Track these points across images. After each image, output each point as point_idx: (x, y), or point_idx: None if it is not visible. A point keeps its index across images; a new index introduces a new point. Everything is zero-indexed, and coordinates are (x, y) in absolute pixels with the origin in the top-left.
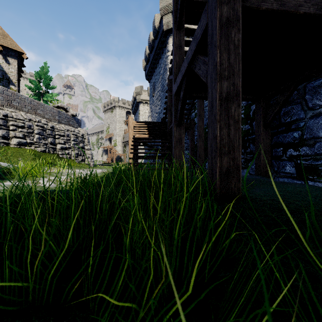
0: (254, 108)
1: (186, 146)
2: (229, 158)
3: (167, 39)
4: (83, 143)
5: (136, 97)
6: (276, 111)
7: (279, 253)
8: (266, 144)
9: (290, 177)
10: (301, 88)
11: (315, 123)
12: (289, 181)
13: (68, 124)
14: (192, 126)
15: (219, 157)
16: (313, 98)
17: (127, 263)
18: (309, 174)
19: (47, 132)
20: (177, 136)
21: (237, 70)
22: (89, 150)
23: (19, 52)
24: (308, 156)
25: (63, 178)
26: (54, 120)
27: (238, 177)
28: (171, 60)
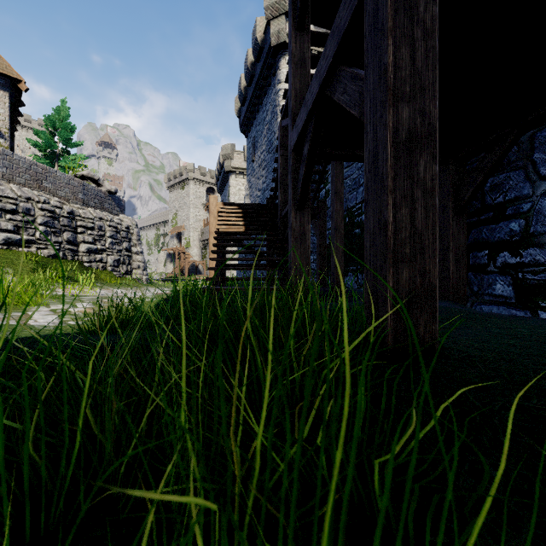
0: None
1: (311, 247)
2: (413, 269)
3: (278, 62)
4: (129, 241)
5: (224, 163)
6: (478, 183)
7: None
8: (458, 244)
9: (502, 304)
10: (524, 141)
11: None
12: (500, 312)
13: (102, 207)
14: (323, 211)
15: (392, 268)
16: None
17: None
18: (540, 299)
19: (60, 221)
20: (297, 227)
21: (430, 83)
22: (140, 254)
23: (13, 79)
24: (538, 265)
25: (81, 308)
26: (75, 200)
27: (431, 311)
28: (286, 92)
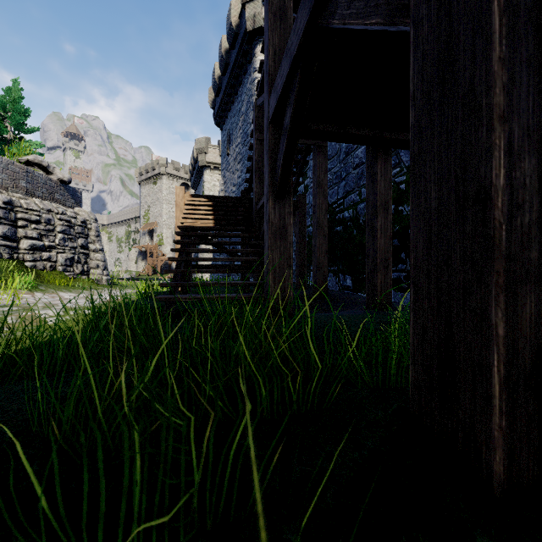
0: None
1: None
2: None
3: (254, 49)
4: (86, 237)
5: (198, 157)
6: None
7: None
8: None
9: None
10: None
11: None
12: None
13: (51, 198)
14: (302, 206)
15: (503, 295)
16: None
17: None
18: None
19: None
20: (276, 220)
21: None
22: (100, 251)
23: None
24: None
25: None
26: (16, 189)
27: None
28: (262, 63)
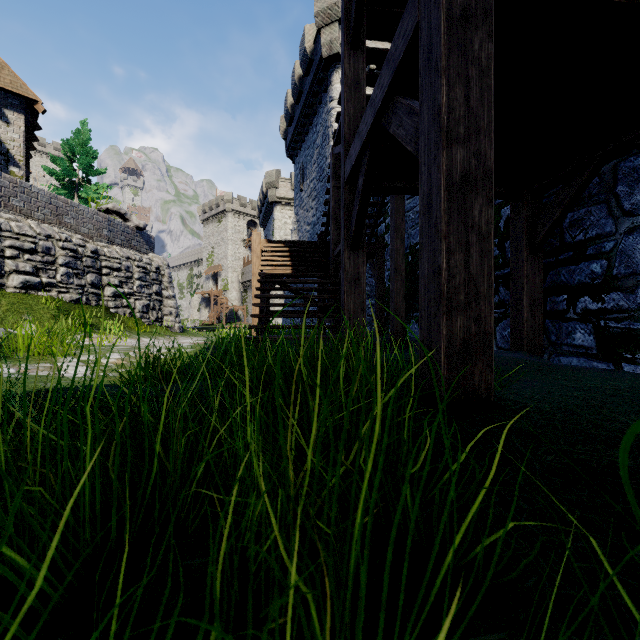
0: (507, 213)
1: (369, 290)
2: (467, 317)
3: (330, 76)
4: (160, 284)
5: (268, 192)
6: (555, 219)
7: (615, 561)
8: (534, 287)
9: (583, 356)
10: (607, 172)
11: (637, 243)
12: (581, 364)
13: (129, 245)
14: (381, 249)
15: (445, 316)
16: (633, 191)
17: (217, 638)
18: (624, 350)
19: (83, 261)
20: (350, 269)
21: (486, 124)
22: (172, 298)
23: (29, 99)
24: (622, 311)
25: (112, 359)
26: (99, 238)
27: (487, 360)
28: (339, 115)
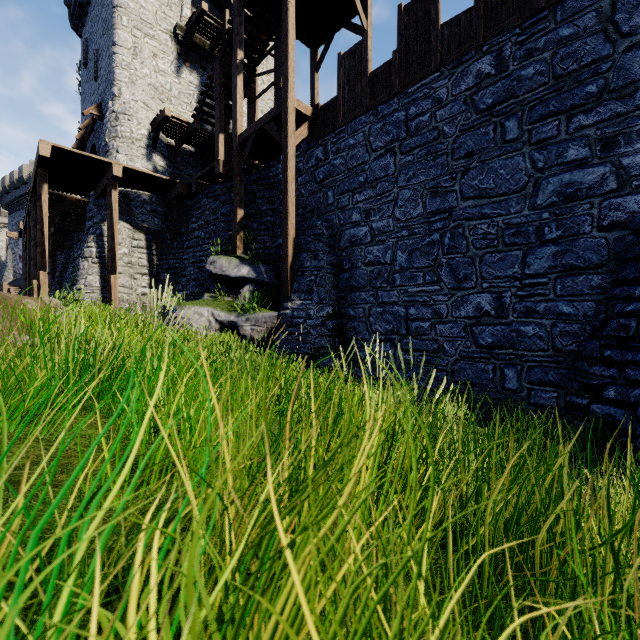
0: None
1: None
2: None
3: None
4: None
5: None
6: None
7: None
8: None
9: None
10: None
11: None
12: None
13: None
14: None
15: None
16: None
17: None
18: None
19: None
20: None
21: None
22: None
23: None
24: None
25: None
26: None
27: None
28: None
